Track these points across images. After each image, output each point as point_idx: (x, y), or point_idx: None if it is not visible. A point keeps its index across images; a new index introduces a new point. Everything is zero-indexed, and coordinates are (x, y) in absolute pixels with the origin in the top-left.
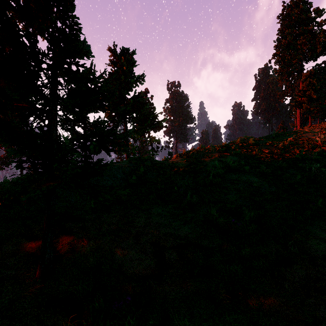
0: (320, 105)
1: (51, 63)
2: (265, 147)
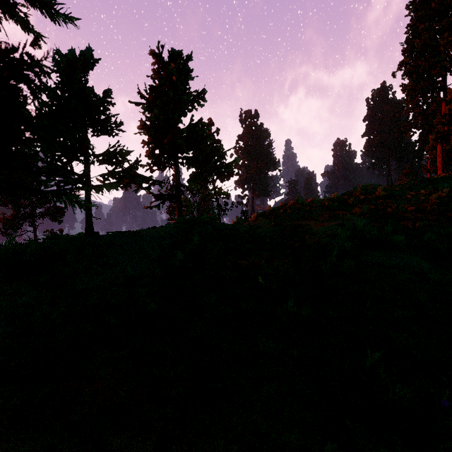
0: None
1: None
2: (404, 201)
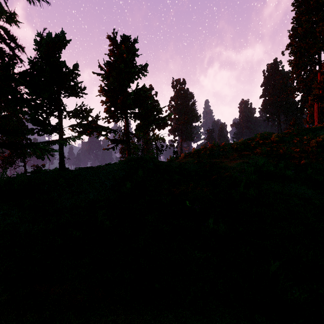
0: None
1: None
2: (291, 144)
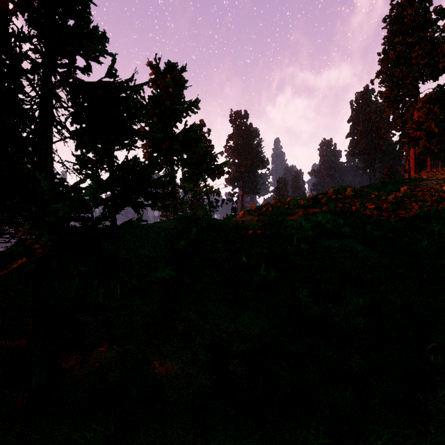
0: (443, 142)
1: (42, 59)
2: (368, 200)
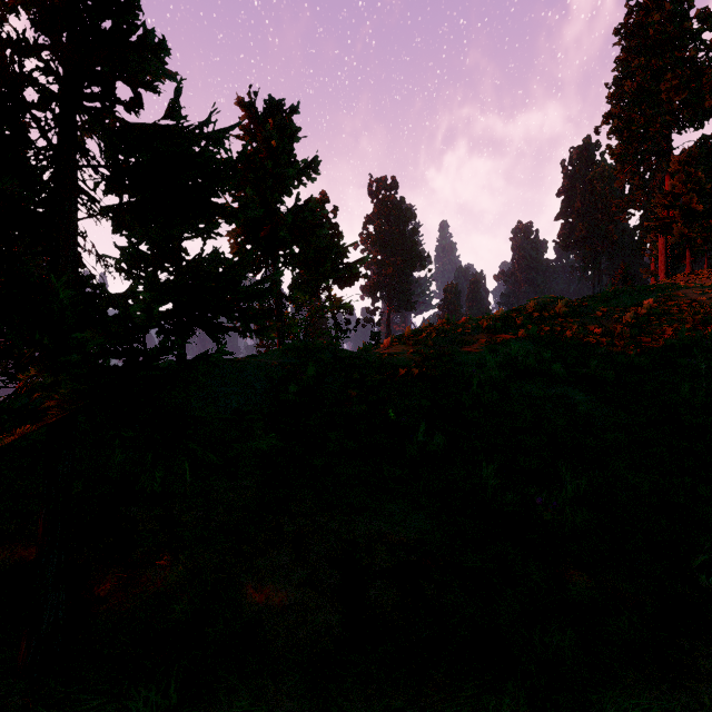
0: (711, 227)
1: (60, 85)
2: (592, 320)
